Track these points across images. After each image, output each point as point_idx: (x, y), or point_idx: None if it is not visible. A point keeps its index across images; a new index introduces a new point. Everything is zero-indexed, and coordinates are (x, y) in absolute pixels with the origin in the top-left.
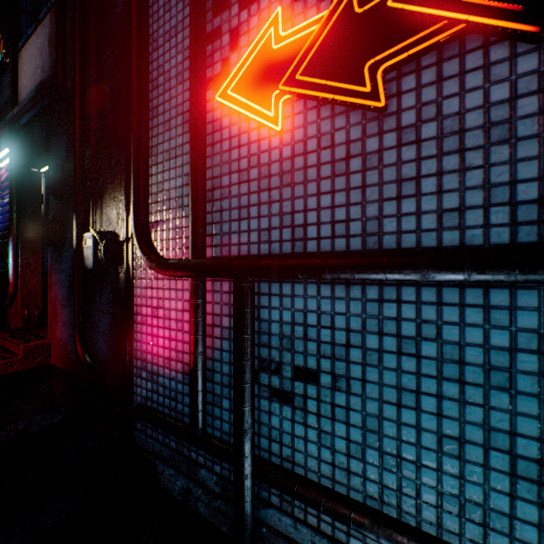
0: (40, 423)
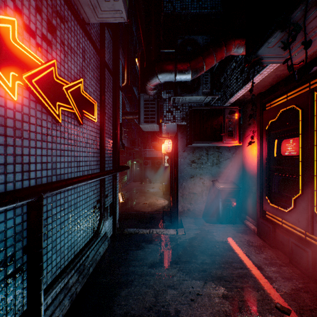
0: None
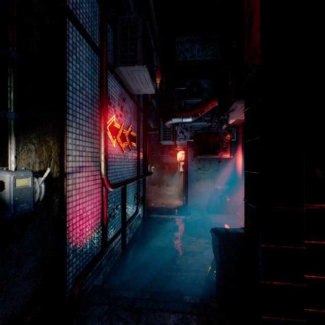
0: (100, 311)
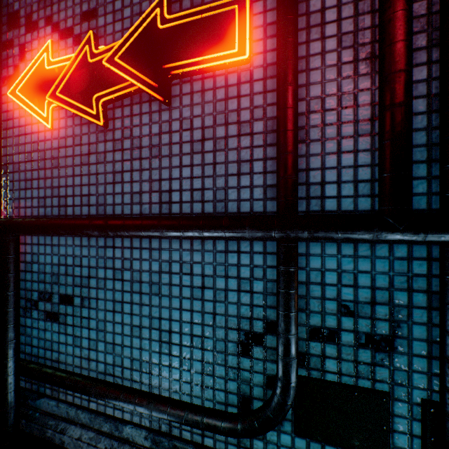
0: None
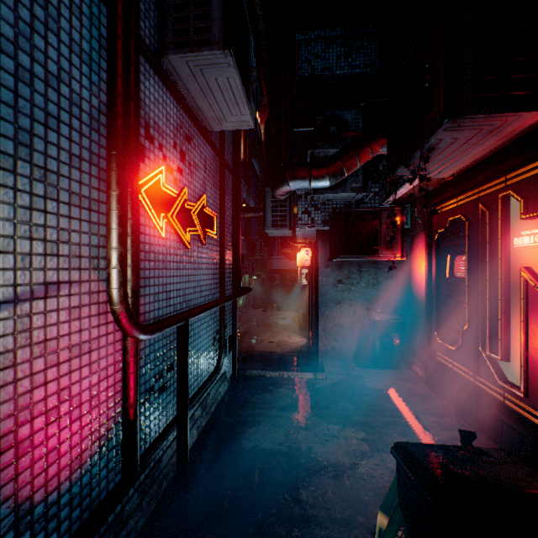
0: None
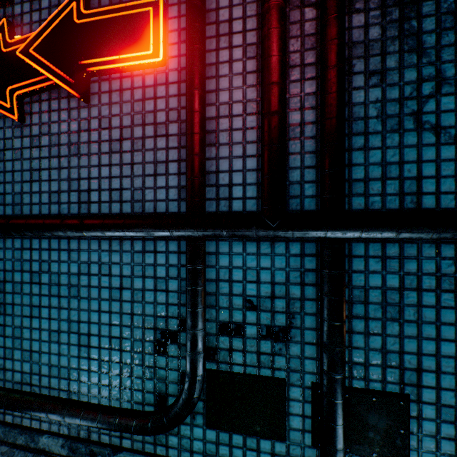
0: None
